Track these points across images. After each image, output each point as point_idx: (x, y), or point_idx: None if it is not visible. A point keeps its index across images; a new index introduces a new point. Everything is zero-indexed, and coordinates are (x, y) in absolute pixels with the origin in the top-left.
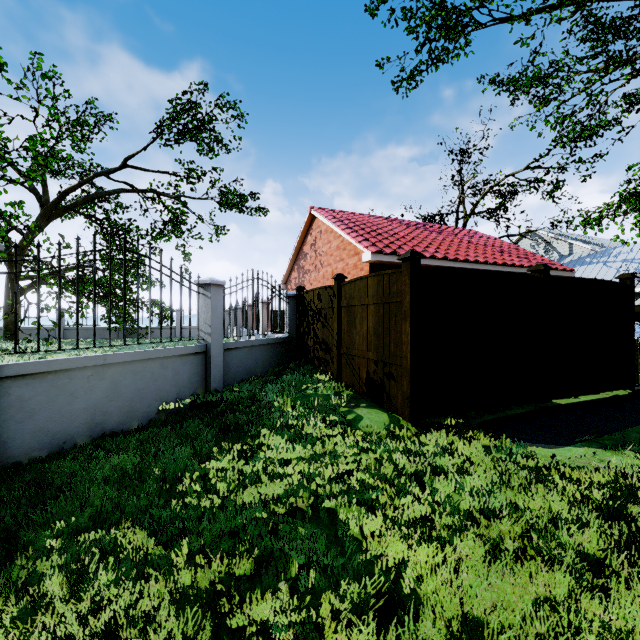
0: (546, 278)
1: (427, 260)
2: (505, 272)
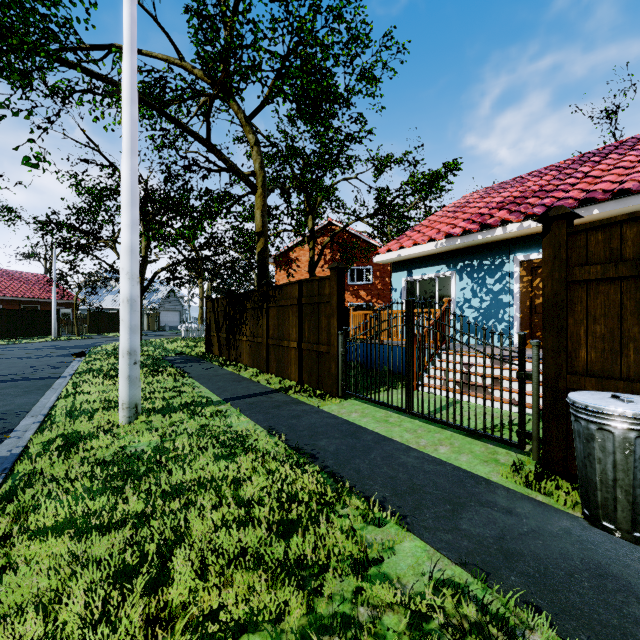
0: (25, 310)
1: (1, 297)
2: (11, 309)
